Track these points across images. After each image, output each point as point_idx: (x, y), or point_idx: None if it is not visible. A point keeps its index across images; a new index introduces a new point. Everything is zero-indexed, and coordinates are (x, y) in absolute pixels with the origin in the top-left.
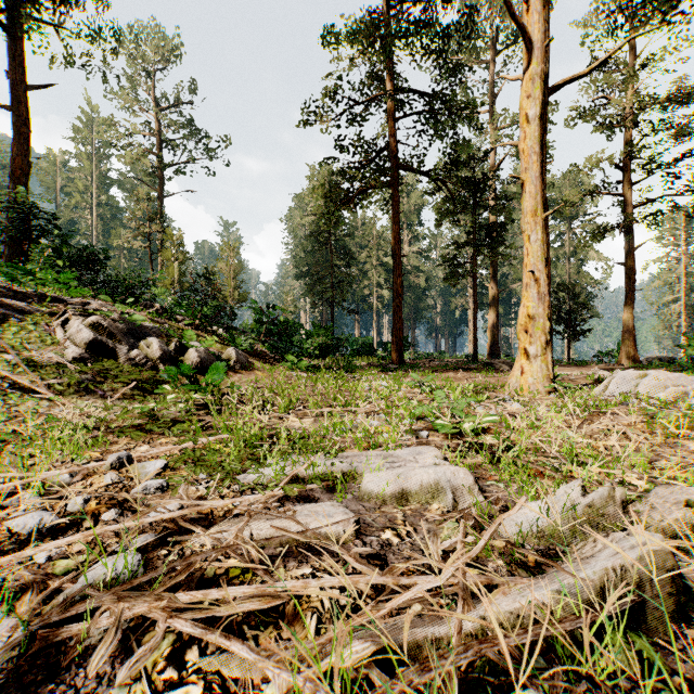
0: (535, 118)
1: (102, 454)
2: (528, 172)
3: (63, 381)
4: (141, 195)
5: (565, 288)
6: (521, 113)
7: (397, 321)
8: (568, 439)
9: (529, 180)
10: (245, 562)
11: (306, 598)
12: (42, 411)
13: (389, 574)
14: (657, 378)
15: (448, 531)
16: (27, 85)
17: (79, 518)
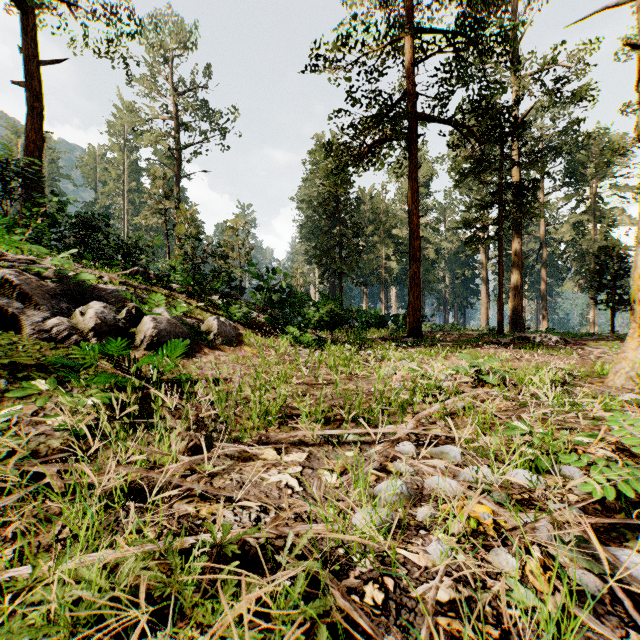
0: None
1: None
2: None
3: None
4: (157, 174)
5: (607, 252)
6: None
7: (414, 289)
8: None
9: None
10: None
11: None
12: None
13: None
14: None
15: None
16: (41, 61)
17: None
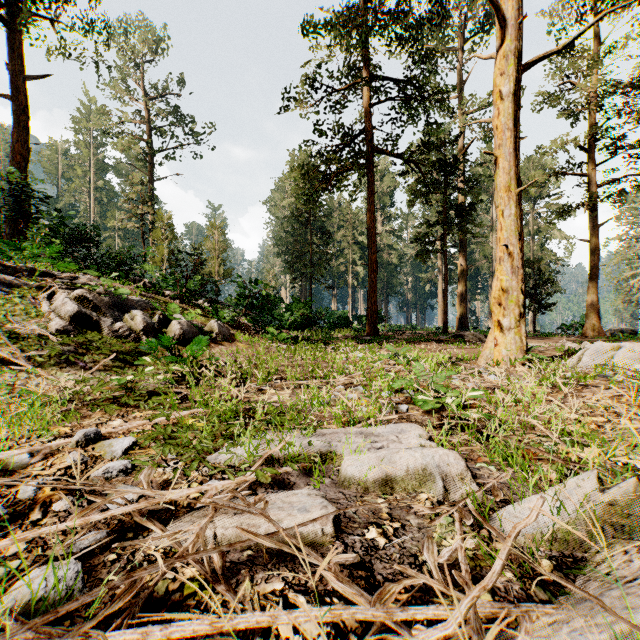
0: (508, 95)
1: (72, 430)
2: (502, 149)
3: (44, 352)
4: (133, 179)
5: (531, 264)
6: (494, 91)
7: (372, 295)
8: (561, 417)
9: (503, 156)
10: (205, 572)
11: (273, 637)
12: (20, 383)
13: (379, 602)
14: (631, 351)
15: (441, 529)
16: (27, 76)
17: (28, 508)
